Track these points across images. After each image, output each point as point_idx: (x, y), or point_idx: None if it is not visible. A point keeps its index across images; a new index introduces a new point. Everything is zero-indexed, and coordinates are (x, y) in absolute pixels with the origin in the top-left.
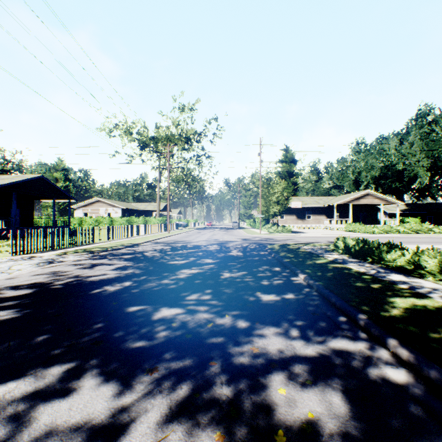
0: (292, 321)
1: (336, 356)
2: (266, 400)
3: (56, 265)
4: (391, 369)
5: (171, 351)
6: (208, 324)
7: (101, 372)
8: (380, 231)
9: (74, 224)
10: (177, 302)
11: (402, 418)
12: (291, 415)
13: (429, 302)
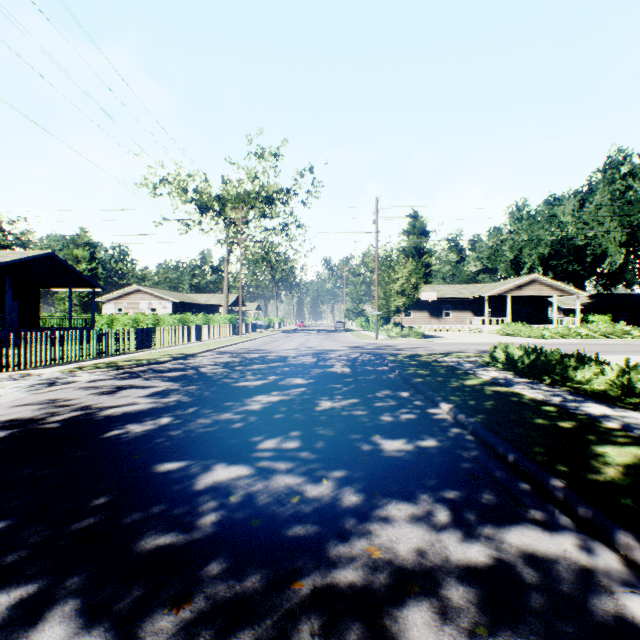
0: (437, 491)
1: (524, 565)
2: None
3: (59, 389)
4: (633, 596)
5: (221, 557)
6: (293, 497)
7: (81, 607)
8: (554, 334)
9: (101, 325)
10: (243, 453)
11: None
12: None
13: None
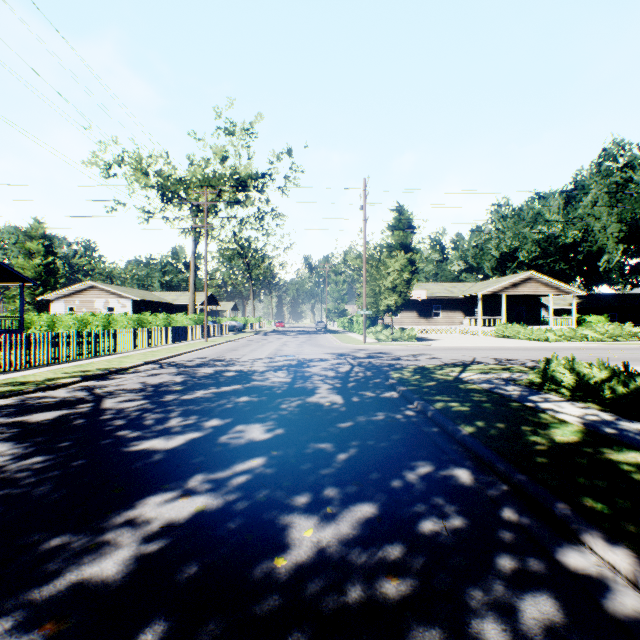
0: None
1: None
2: None
3: None
4: None
5: None
6: None
7: None
8: (558, 336)
9: (40, 327)
10: None
11: None
12: None
13: None
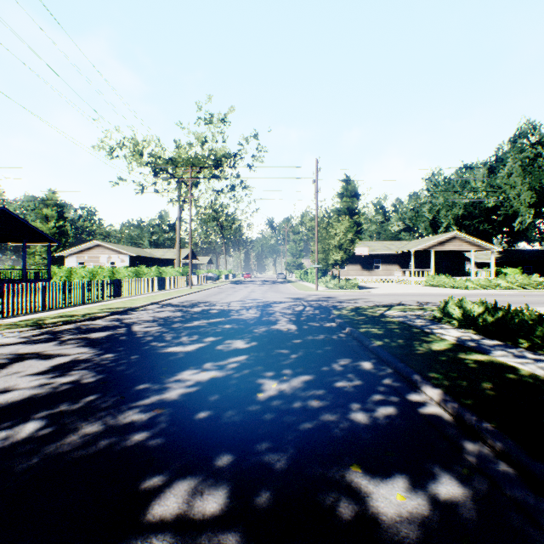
0: None
1: None
2: None
3: None
4: None
5: None
6: None
7: None
8: (476, 285)
9: (60, 277)
10: None
11: None
12: None
13: None
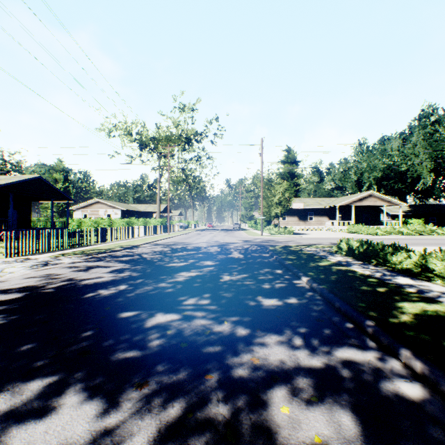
0: (295, 328)
1: (344, 367)
2: (268, 421)
3: (51, 268)
4: (405, 383)
5: (164, 363)
6: (206, 331)
7: (85, 387)
8: (383, 232)
9: (73, 226)
10: (174, 307)
11: (421, 442)
12: (295, 439)
13: (439, 307)
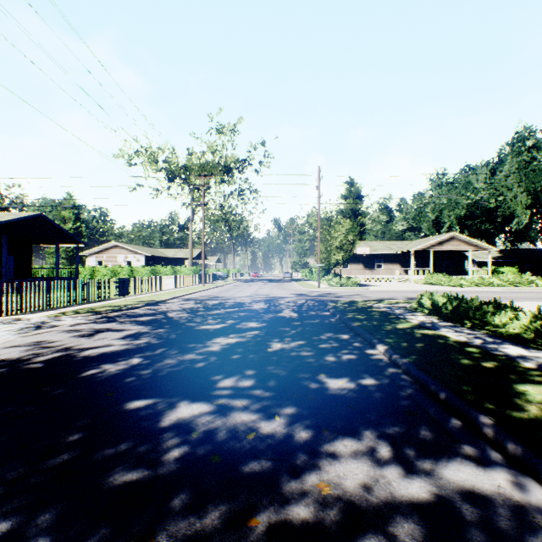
0: (378, 427)
1: (463, 501)
2: None
3: (45, 332)
4: None
5: (183, 494)
6: (248, 433)
7: None
8: (470, 283)
9: (84, 275)
10: (204, 391)
11: None
12: None
13: None
